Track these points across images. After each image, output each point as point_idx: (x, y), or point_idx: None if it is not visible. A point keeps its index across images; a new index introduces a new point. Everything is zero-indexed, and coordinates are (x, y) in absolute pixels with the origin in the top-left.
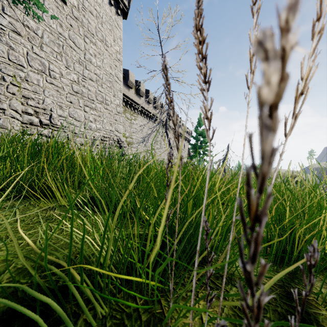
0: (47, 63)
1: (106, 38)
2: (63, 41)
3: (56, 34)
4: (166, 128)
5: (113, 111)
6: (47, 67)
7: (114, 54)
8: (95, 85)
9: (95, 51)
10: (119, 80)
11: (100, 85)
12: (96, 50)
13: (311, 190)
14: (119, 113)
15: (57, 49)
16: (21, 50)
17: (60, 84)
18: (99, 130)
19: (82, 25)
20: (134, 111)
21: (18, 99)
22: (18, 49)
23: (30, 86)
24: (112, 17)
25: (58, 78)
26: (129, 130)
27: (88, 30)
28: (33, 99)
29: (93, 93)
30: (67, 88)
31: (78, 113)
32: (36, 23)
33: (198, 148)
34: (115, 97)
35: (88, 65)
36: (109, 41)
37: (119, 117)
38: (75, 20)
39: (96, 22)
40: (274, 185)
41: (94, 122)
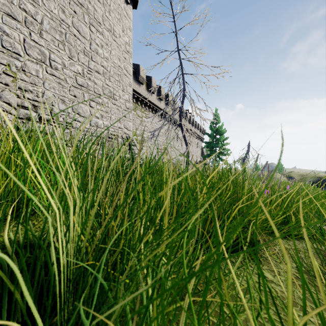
0: (48, 52)
1: (114, 27)
2: (66, 29)
3: (58, 21)
4: (180, 120)
5: (121, 107)
6: (48, 56)
7: (123, 46)
8: (102, 78)
9: (102, 42)
10: (128, 74)
11: (107, 78)
12: (103, 41)
13: None
14: (128, 109)
15: (59, 37)
16: (17, 36)
17: (62, 76)
18: (106, 126)
19: (87, 12)
20: (145, 108)
21: (12, 90)
22: (13, 35)
23: (27, 77)
24: (120, 5)
25: (60, 69)
26: (140, 128)
27: (94, 18)
28: (31, 91)
29: (100, 86)
30: (70, 80)
31: (83, 108)
32: (34, 7)
33: (214, 147)
34: (124, 92)
35: (94, 56)
36: (118, 31)
37: (128, 114)
38: (79, 6)
39: (103, 9)
40: None
41: (101, 118)
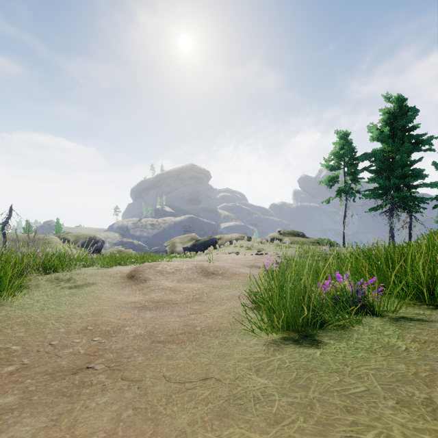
0: None
1: None
2: None
3: None
4: None
5: None
6: None
7: None
8: None
9: None
10: None
11: None
12: None
13: (59, 254)
14: None
15: None
16: None
17: None
18: None
19: None
20: None
21: None
22: None
23: None
24: None
25: None
26: None
27: None
28: None
29: None
30: None
31: None
32: None
33: None
34: None
35: None
36: None
37: None
38: None
39: None
40: (48, 254)
41: None
